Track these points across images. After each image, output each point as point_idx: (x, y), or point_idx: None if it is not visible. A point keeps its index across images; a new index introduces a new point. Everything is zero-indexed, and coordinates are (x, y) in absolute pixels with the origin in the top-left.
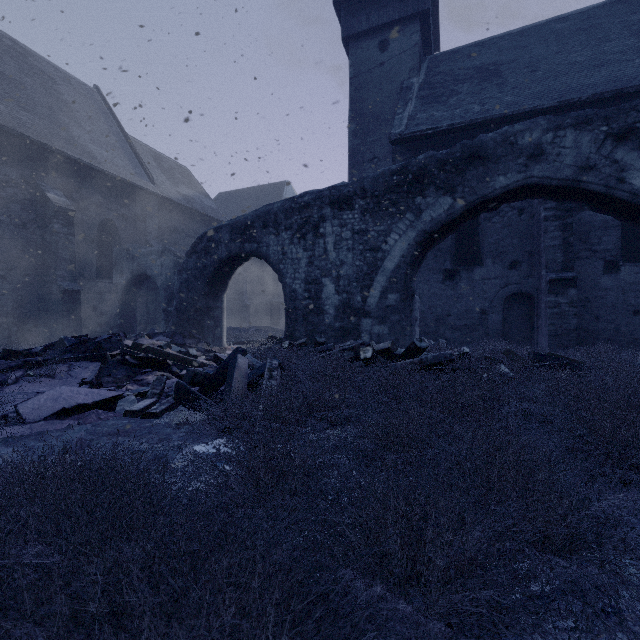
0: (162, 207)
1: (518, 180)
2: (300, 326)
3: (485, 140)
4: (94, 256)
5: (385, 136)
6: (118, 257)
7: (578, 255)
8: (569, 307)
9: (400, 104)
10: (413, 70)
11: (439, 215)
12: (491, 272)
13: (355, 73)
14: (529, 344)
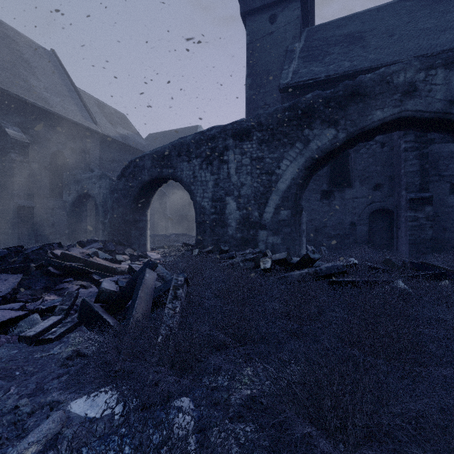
0: (103, 142)
1: (394, 113)
2: (208, 236)
3: (364, 80)
4: (47, 179)
5: (274, 88)
6: (67, 180)
7: (429, 179)
8: (426, 221)
9: (286, 62)
10: (295, 37)
11: (324, 144)
12: (359, 192)
13: (251, 40)
14: (389, 249)
